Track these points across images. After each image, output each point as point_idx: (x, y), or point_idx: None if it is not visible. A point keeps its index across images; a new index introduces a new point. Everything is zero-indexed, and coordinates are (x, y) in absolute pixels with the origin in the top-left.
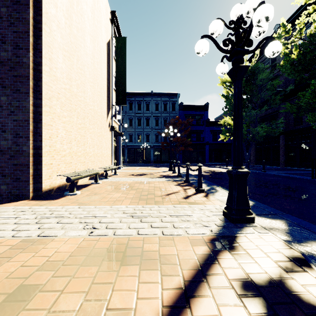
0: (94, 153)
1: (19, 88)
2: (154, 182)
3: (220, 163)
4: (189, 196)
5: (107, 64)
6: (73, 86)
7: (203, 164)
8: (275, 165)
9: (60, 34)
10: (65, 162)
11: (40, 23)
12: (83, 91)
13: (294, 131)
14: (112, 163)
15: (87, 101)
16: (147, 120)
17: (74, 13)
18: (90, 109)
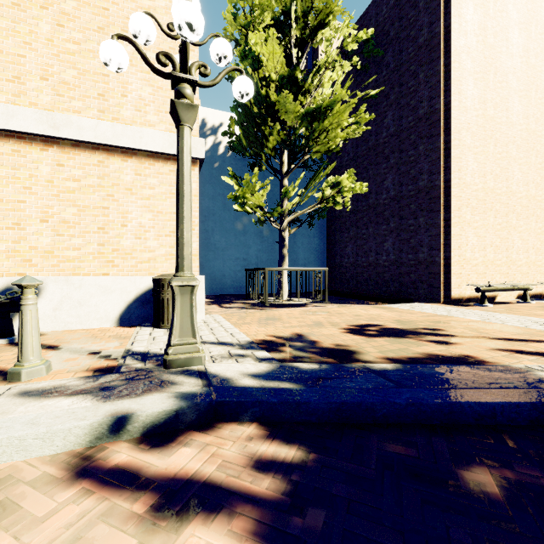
0: (527, 261)
1: (433, 208)
2: None
3: None
4: None
5: None
6: (488, 181)
7: None
8: None
9: (471, 134)
10: (476, 272)
11: (449, 142)
12: (505, 179)
13: None
14: None
15: (512, 189)
16: None
17: (490, 91)
18: (518, 198)
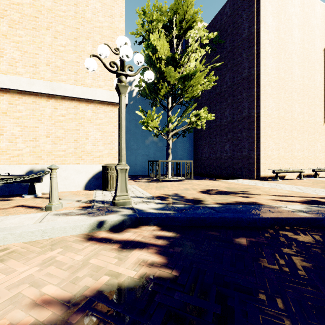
0: (303, 156)
1: (250, 128)
2: None
3: None
4: None
5: None
6: (280, 113)
7: None
8: None
9: (271, 87)
10: (274, 163)
11: (259, 92)
12: (290, 111)
13: None
14: None
15: (294, 117)
16: None
17: (282, 63)
18: (298, 122)
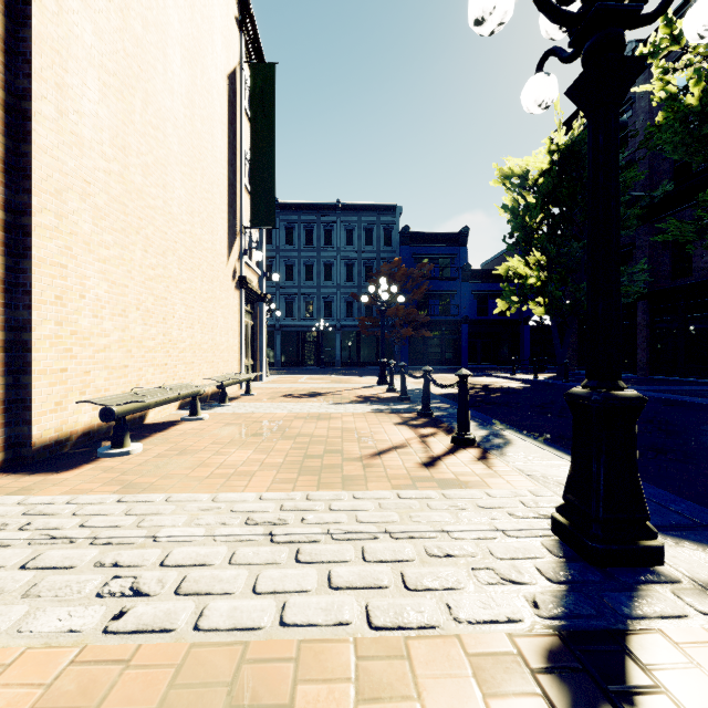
0: (192, 342)
1: None
2: (343, 415)
3: (496, 365)
4: (438, 458)
5: (230, 126)
6: (132, 167)
7: (456, 368)
8: (625, 370)
9: (93, 25)
10: (107, 366)
11: None
12: (162, 185)
13: (672, 290)
14: (241, 366)
15: (172, 211)
16: (327, 267)
17: None
18: (181, 231)
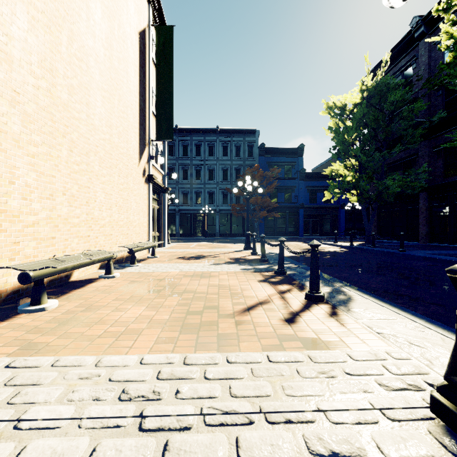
0: (111, 219)
1: None
2: (220, 274)
3: (322, 236)
4: (297, 313)
5: (140, 68)
6: (58, 86)
7: (296, 237)
8: (411, 239)
9: None
10: (36, 237)
11: None
12: (86, 103)
13: (445, 185)
14: (149, 237)
15: (94, 123)
16: (210, 170)
17: None
18: (101, 139)
